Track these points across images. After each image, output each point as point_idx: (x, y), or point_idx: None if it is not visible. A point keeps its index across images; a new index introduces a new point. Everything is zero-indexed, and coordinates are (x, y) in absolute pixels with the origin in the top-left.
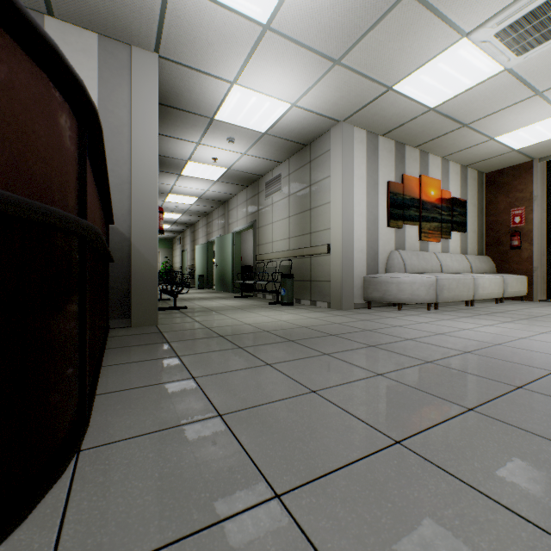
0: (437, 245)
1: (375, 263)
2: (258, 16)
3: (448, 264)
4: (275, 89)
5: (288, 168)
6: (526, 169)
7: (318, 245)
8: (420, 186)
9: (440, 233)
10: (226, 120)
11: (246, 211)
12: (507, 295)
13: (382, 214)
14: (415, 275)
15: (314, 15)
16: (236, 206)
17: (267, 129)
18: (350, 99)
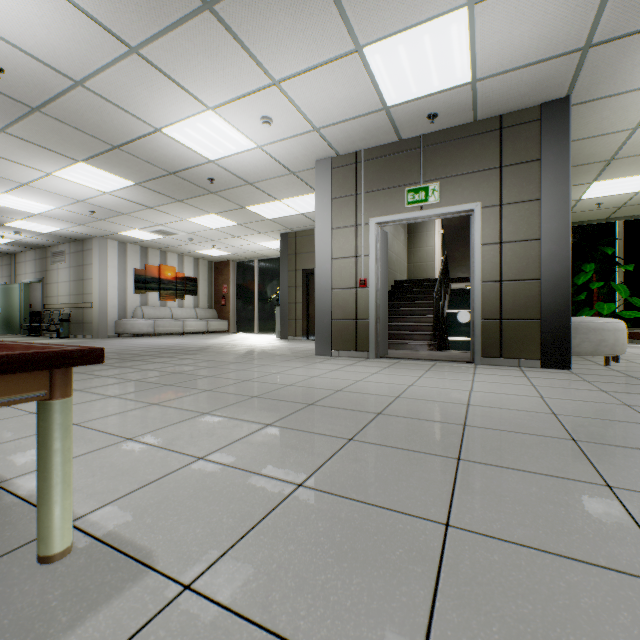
0: (175, 303)
1: (126, 313)
2: (33, 212)
3: (178, 314)
4: (49, 224)
5: (70, 249)
6: (229, 264)
7: (87, 302)
8: (160, 270)
9: (176, 297)
10: (15, 226)
11: (36, 268)
12: (212, 330)
13: (131, 286)
14: (142, 320)
15: (63, 216)
16: (25, 261)
17: (48, 232)
18: (98, 232)
